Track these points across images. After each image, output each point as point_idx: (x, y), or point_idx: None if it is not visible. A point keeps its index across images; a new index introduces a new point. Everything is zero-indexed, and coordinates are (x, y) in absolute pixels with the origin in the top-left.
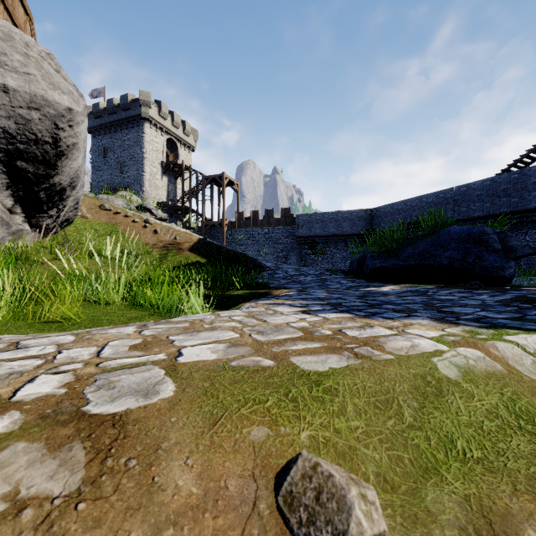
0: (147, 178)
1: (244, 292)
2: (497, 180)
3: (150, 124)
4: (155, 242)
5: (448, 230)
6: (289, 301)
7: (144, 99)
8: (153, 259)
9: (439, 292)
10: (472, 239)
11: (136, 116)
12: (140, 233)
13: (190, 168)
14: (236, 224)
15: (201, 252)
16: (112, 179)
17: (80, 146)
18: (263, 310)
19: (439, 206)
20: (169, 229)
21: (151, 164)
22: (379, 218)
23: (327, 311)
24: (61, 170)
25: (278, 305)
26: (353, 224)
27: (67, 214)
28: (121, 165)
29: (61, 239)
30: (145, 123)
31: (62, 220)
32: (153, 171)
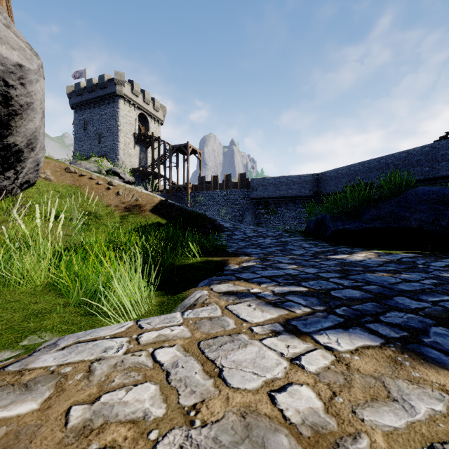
0: (122, 148)
1: (199, 260)
2: (436, 146)
3: (124, 100)
4: (117, 203)
5: (415, 191)
6: (254, 284)
7: (119, 78)
8: (114, 220)
9: (431, 265)
10: (444, 200)
11: (111, 94)
12: (103, 194)
13: (159, 139)
14: (199, 187)
15: (162, 213)
16: (91, 148)
17: (36, 107)
18: (218, 315)
19: (380, 170)
20: (132, 191)
21: (125, 135)
22: (325, 181)
23: (322, 319)
24: (15, 130)
25: (241, 297)
26: (302, 186)
27: (27, 176)
28: (99, 136)
29: (21, 200)
30: (119, 100)
31: (21, 182)
32: (127, 141)
